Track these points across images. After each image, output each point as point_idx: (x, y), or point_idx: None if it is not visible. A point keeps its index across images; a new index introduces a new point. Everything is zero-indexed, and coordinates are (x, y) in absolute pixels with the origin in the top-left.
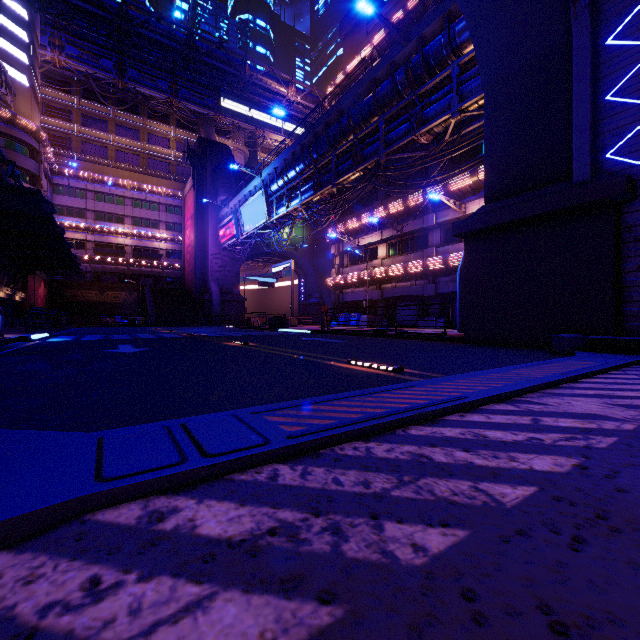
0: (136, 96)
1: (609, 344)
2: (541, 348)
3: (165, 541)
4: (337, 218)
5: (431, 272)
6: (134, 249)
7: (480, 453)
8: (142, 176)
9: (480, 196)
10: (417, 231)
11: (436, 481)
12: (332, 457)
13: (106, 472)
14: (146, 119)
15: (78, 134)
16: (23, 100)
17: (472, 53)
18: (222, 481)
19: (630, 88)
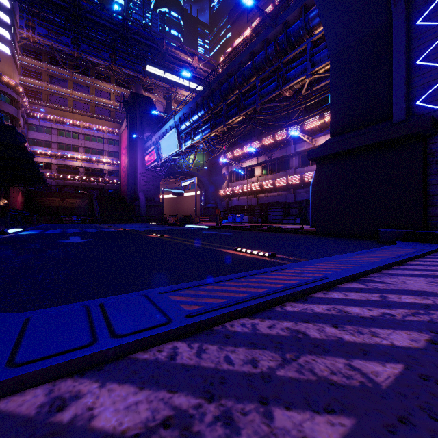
0: (87, 63)
1: (420, 236)
2: (370, 238)
3: (58, 437)
4: (227, 148)
5: (292, 186)
6: (85, 169)
7: (346, 328)
8: (91, 119)
9: (326, 133)
10: (282, 157)
11: (314, 358)
12: (224, 334)
13: (19, 356)
14: (94, 79)
15: (46, 89)
16: (6, 64)
17: (321, 33)
18: (126, 361)
19: (433, 55)
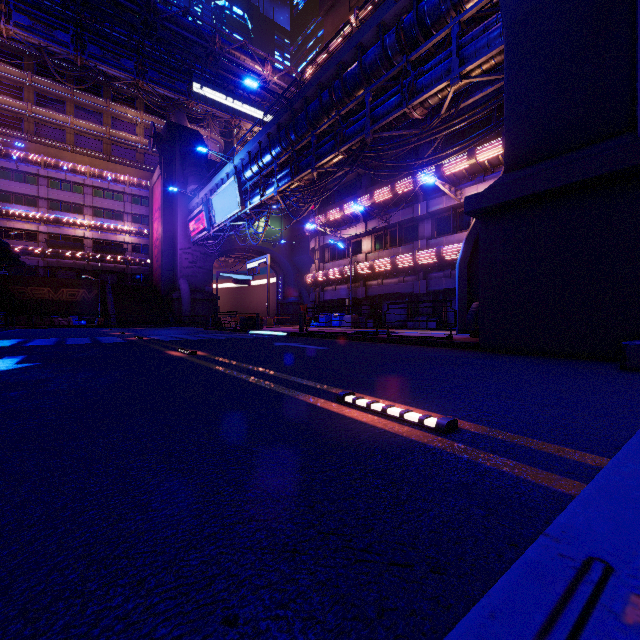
0: (97, 75)
1: None
2: (590, 358)
3: None
4: (317, 209)
5: (422, 267)
6: (95, 242)
7: None
8: (104, 163)
9: (478, 181)
10: (406, 222)
11: None
12: None
13: None
14: (110, 102)
15: (30, 114)
16: None
17: (476, 7)
18: None
19: None
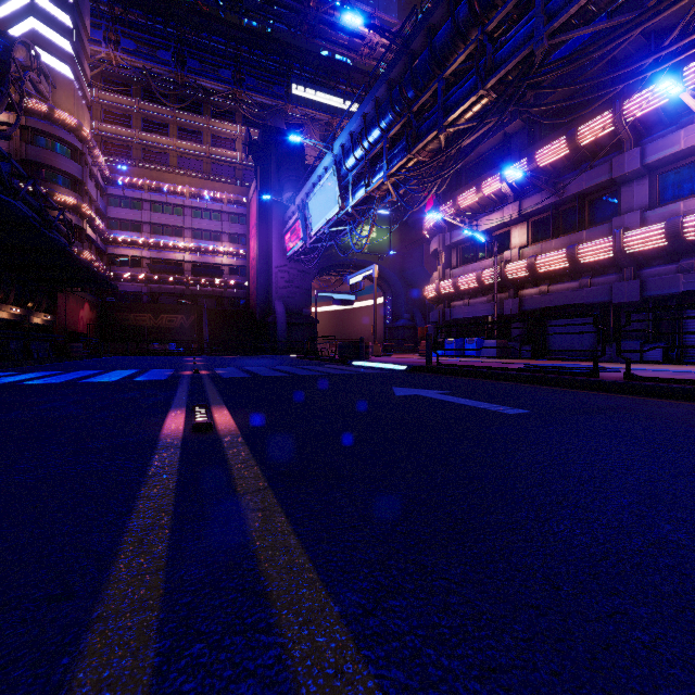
0: (197, 91)
1: None
2: None
3: None
4: (441, 195)
5: (630, 258)
6: (194, 266)
7: None
8: (203, 181)
9: None
10: (594, 190)
11: None
12: None
13: None
14: (209, 118)
15: (137, 140)
16: (65, 94)
17: None
18: None
19: None
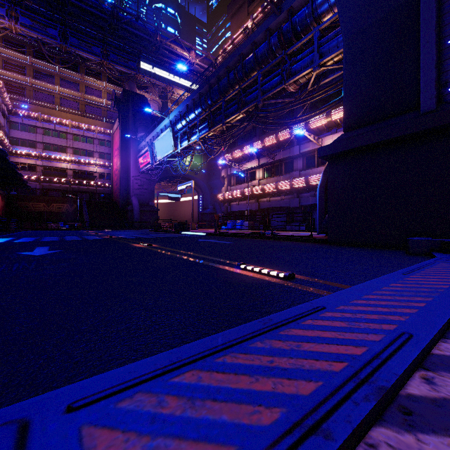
0: (76, 58)
1: None
2: (393, 248)
3: None
4: (226, 149)
5: (296, 189)
6: (74, 172)
7: None
8: (80, 117)
9: (333, 132)
10: (285, 159)
11: None
12: None
13: None
14: (84, 75)
15: (31, 85)
16: None
17: (329, 20)
18: None
19: None
